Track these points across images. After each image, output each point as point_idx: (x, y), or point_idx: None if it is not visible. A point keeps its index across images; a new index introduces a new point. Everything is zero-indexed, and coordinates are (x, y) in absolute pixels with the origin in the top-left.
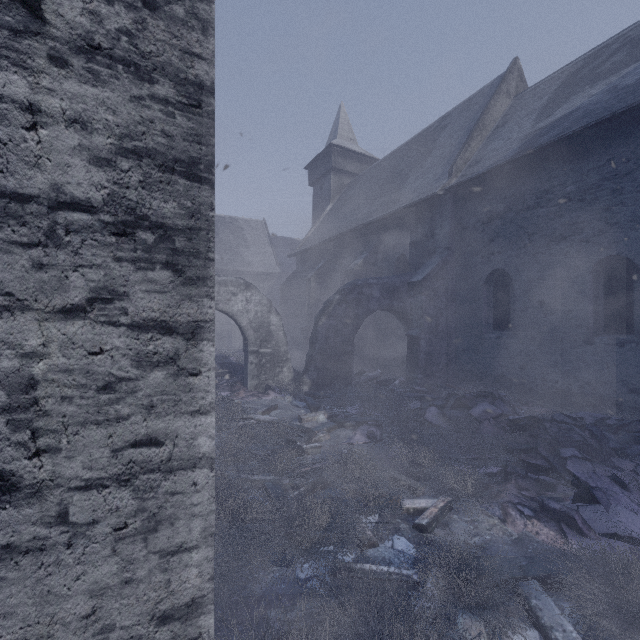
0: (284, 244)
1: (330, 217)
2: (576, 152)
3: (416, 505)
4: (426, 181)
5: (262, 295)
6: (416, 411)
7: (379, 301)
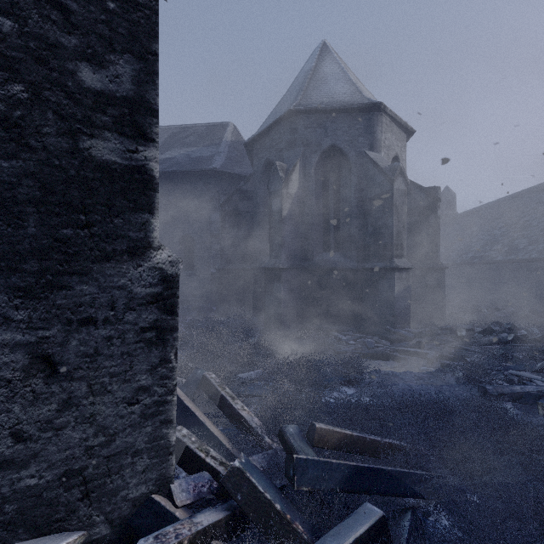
0: None
1: None
2: (173, 180)
3: None
4: None
5: None
6: None
7: None
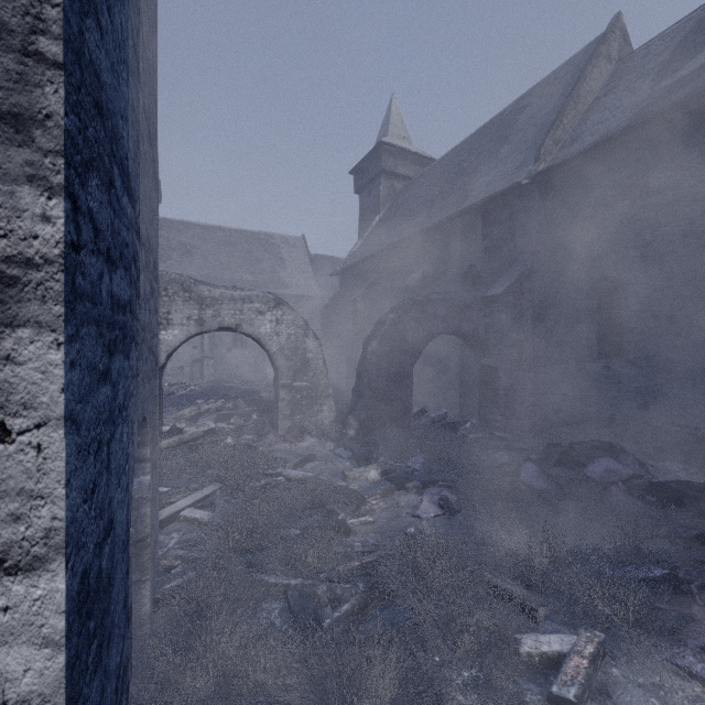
0: (326, 263)
1: (380, 227)
2: None
3: (543, 647)
4: (503, 171)
5: (296, 314)
6: (504, 467)
7: (445, 322)
